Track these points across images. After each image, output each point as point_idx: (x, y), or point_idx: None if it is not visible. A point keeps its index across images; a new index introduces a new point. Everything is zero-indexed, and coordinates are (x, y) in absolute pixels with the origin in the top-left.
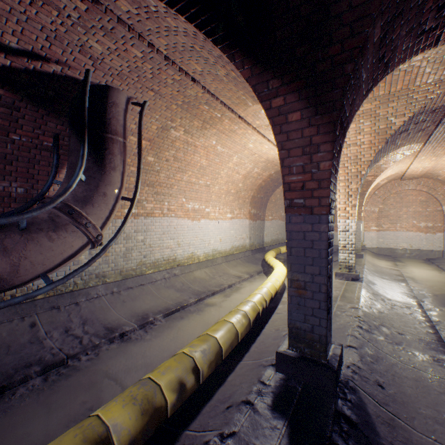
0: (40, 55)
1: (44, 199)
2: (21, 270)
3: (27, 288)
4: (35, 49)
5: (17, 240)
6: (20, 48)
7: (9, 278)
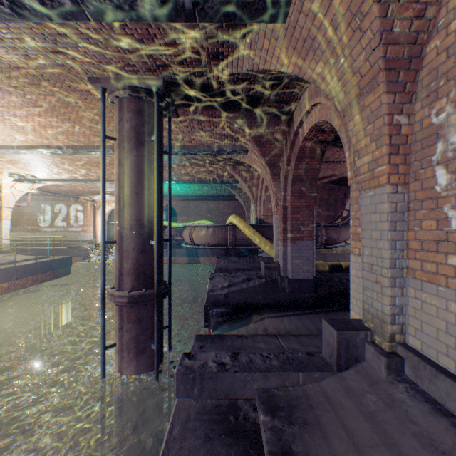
0: (343, 173)
1: (343, 217)
2: (339, 238)
3: (334, 248)
4: (342, 172)
5: (338, 229)
6: (338, 174)
7: (336, 240)
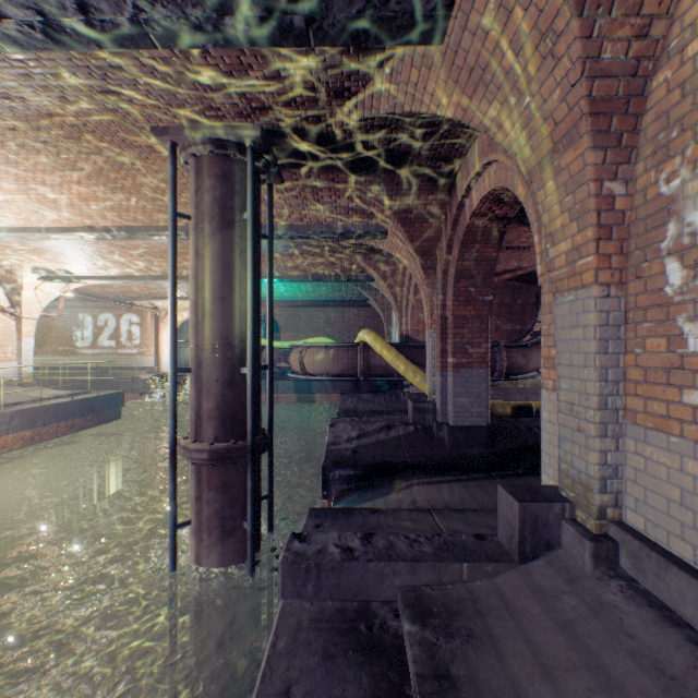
0: (534, 265)
1: (534, 333)
2: (528, 365)
3: (521, 380)
4: (533, 264)
5: (527, 352)
6: (527, 266)
7: (524, 368)
